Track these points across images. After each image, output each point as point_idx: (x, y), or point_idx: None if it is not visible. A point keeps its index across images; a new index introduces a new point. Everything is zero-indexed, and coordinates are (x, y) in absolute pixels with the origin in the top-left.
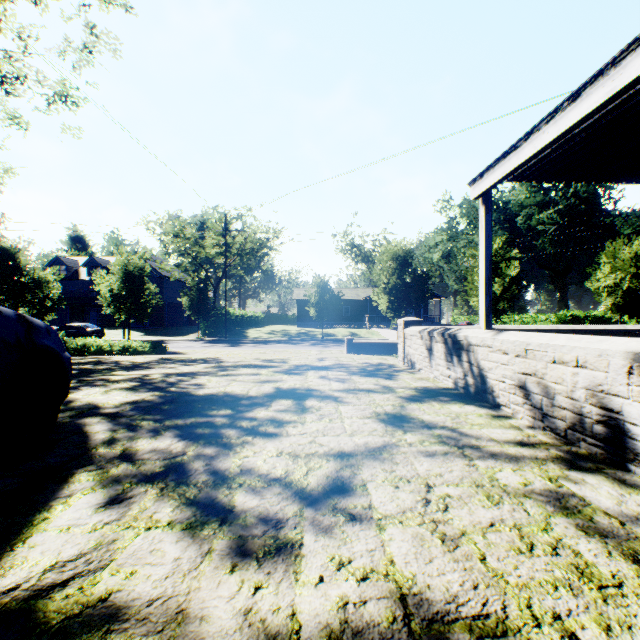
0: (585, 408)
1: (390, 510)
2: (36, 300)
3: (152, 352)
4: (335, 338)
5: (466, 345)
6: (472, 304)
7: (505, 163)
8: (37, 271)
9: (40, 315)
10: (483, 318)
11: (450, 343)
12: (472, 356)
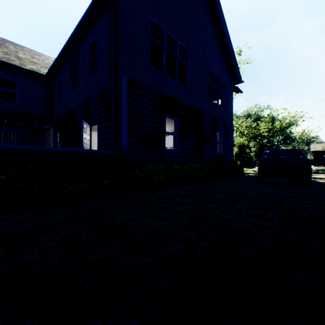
0: None
1: None
2: None
3: None
4: None
5: None
6: None
7: None
8: None
9: None
10: None
11: None
12: None
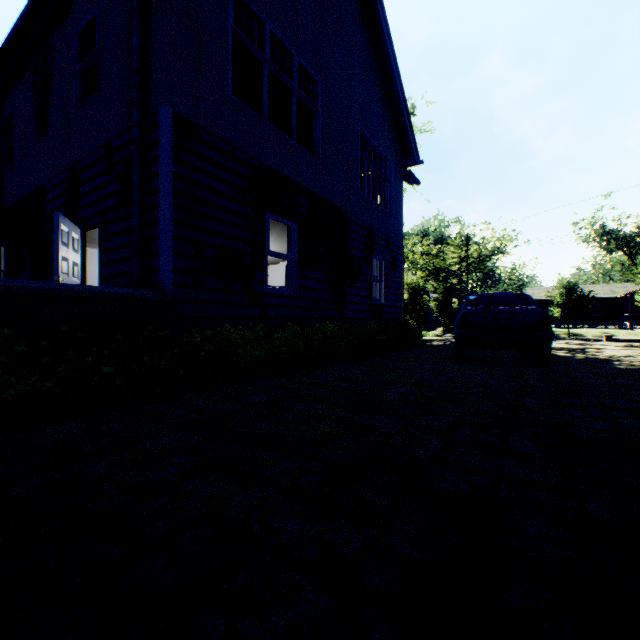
0: None
1: None
2: None
3: None
4: (583, 338)
5: None
6: None
7: None
8: None
9: None
10: None
11: None
12: None
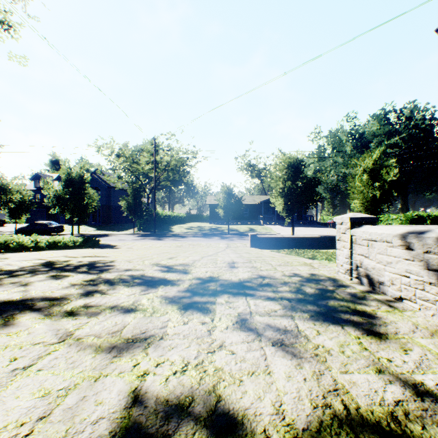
0: None
1: None
2: (1, 203)
3: (84, 246)
4: (238, 232)
5: None
6: (353, 205)
7: None
8: (2, 180)
9: (17, 215)
10: None
11: None
12: None
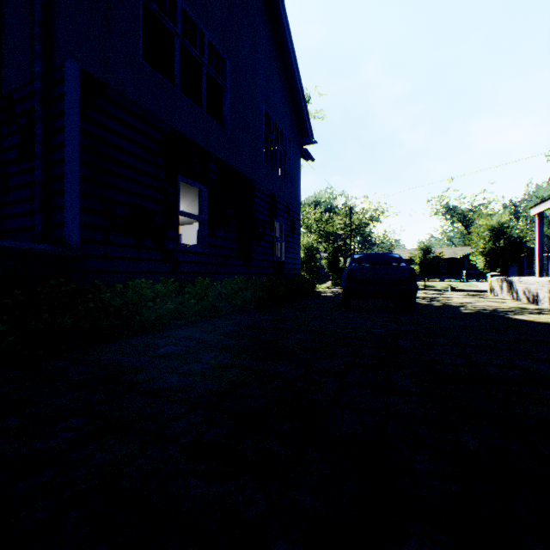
0: (533, 294)
1: (477, 304)
2: None
3: None
4: (435, 289)
5: (512, 282)
6: None
7: (543, 205)
8: None
9: None
10: (537, 273)
11: (507, 282)
12: (513, 286)
